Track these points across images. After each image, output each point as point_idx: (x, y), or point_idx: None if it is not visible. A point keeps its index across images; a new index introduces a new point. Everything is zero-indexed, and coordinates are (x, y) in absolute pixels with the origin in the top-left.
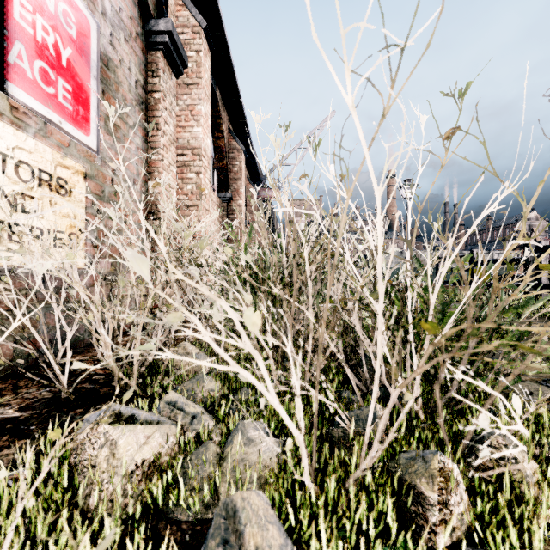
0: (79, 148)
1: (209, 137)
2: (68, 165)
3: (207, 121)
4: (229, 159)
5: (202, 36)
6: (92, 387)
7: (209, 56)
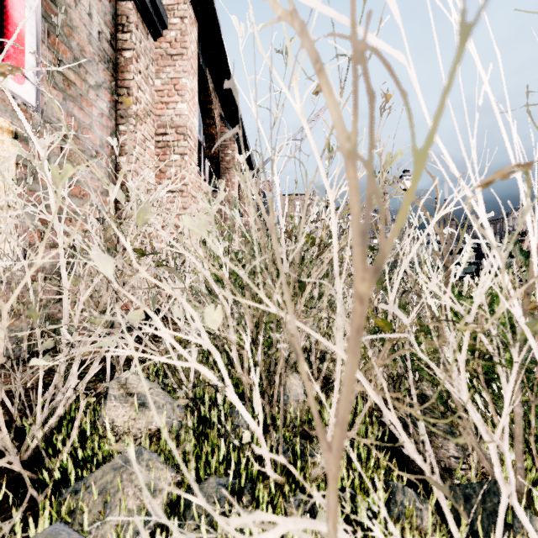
0: (4, 97)
1: (196, 116)
2: None
3: (193, 98)
4: (221, 148)
5: (187, 1)
6: None
7: (196, 26)
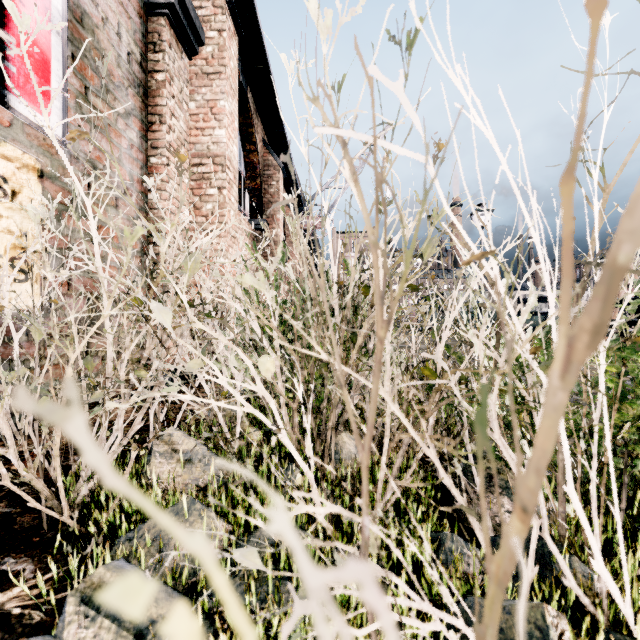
0: (30, 132)
1: (235, 144)
2: (8, 155)
3: (233, 123)
4: (264, 178)
5: (226, 11)
6: (7, 511)
7: (235, 39)
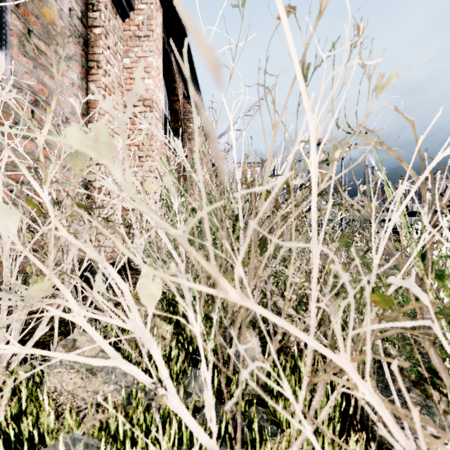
0: None
1: (161, 91)
2: None
3: (159, 75)
4: (184, 121)
5: None
6: None
7: (161, 12)
